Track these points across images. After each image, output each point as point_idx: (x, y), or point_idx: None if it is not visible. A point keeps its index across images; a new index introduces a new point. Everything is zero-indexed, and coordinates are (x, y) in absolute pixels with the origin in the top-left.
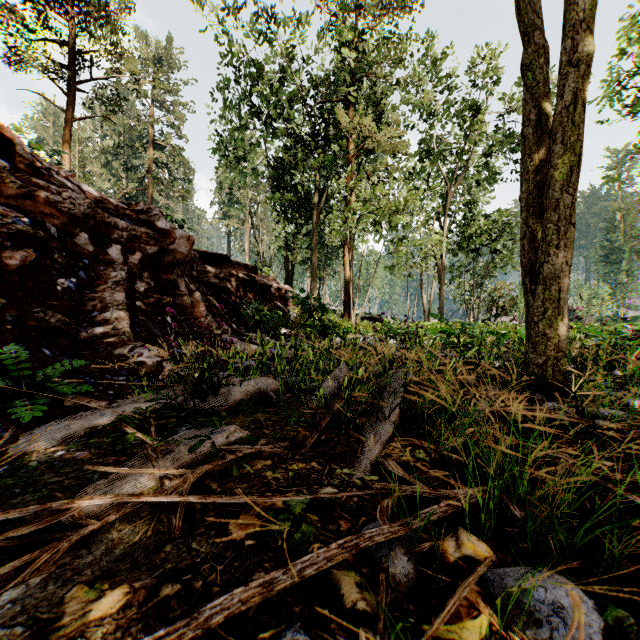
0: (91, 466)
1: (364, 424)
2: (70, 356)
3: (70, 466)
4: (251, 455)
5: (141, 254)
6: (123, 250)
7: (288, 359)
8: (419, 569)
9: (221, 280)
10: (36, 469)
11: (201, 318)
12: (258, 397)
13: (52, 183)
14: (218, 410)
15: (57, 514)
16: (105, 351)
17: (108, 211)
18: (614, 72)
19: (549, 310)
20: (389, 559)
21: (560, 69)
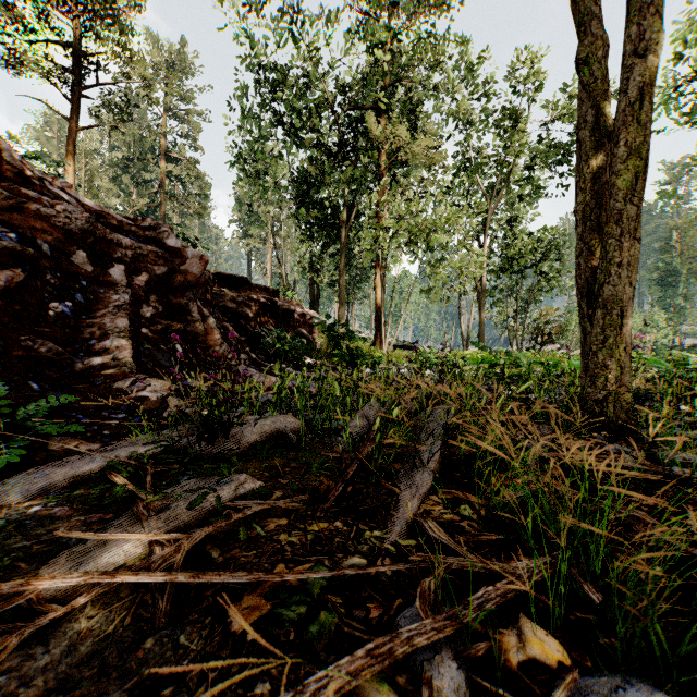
0: (61, 531)
1: (398, 471)
2: (62, 390)
3: (45, 526)
4: (263, 511)
5: (148, 275)
6: (127, 271)
7: (312, 393)
8: (472, 678)
9: (239, 305)
10: (3, 530)
11: (215, 347)
12: (275, 438)
13: (45, 194)
14: (228, 454)
15: (5, 601)
16: (103, 384)
17: (111, 227)
18: (672, 75)
19: (610, 338)
20: (433, 665)
21: (623, 60)
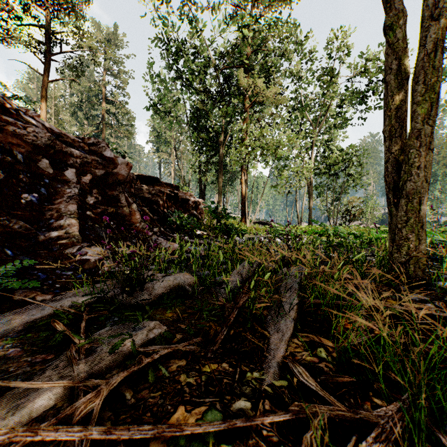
0: (2, 381)
1: (266, 317)
2: (28, 255)
3: None
4: (167, 352)
5: (91, 176)
6: (77, 172)
7: (201, 254)
8: None
9: (153, 195)
10: None
11: (137, 223)
12: (177, 290)
13: (20, 120)
14: (143, 303)
15: None
16: (58, 250)
17: (66, 143)
18: None
19: (411, 219)
20: None
21: (422, 23)
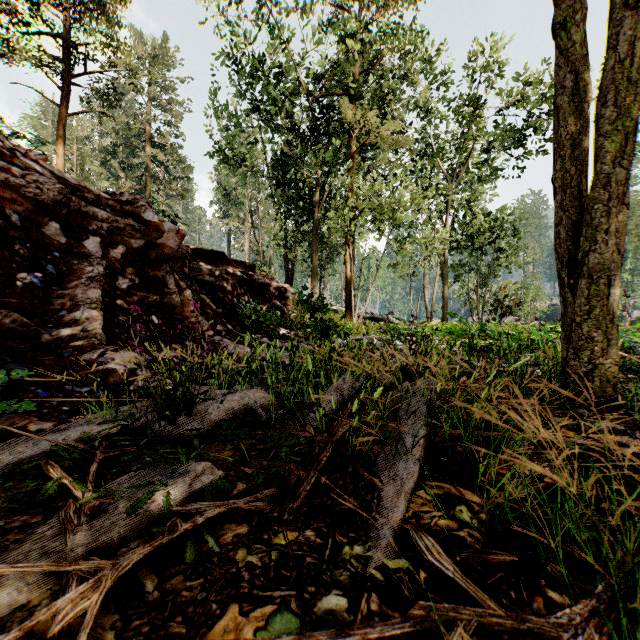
0: None
1: (377, 456)
2: (25, 363)
3: None
4: (221, 512)
5: (124, 248)
6: (103, 243)
7: (285, 363)
8: None
9: (217, 278)
10: None
11: (191, 318)
12: (243, 415)
13: (16, 165)
14: (191, 434)
15: None
16: (70, 356)
17: (87, 200)
18: None
19: (596, 308)
20: None
21: (612, 14)
